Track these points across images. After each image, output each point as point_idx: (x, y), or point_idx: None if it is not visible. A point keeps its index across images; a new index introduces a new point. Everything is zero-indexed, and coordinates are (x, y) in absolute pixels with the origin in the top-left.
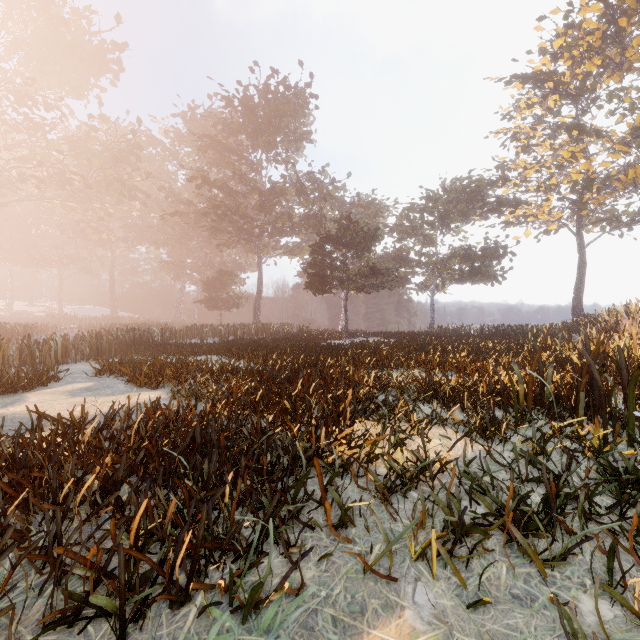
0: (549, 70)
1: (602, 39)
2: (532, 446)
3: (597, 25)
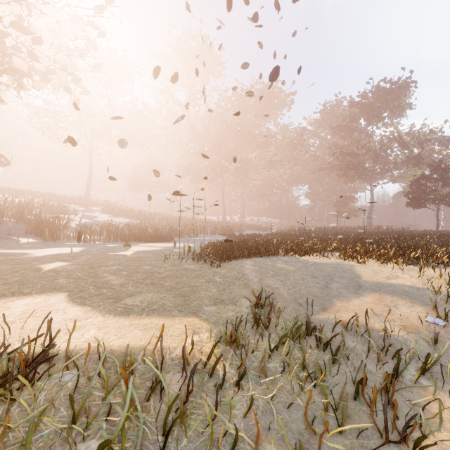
0: None
1: None
2: None
3: None
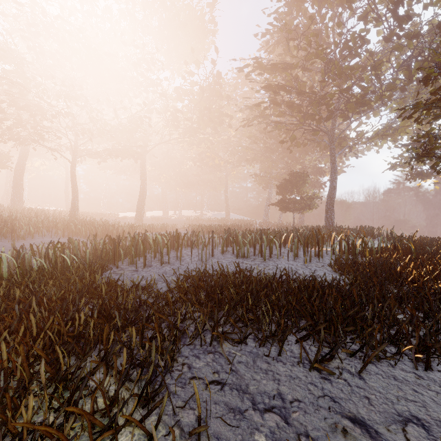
0: None
1: None
2: None
3: None
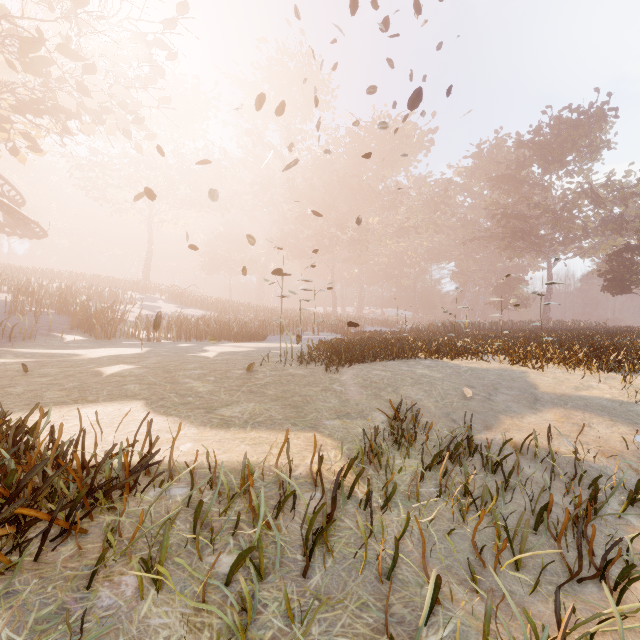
0: None
1: None
2: None
3: None
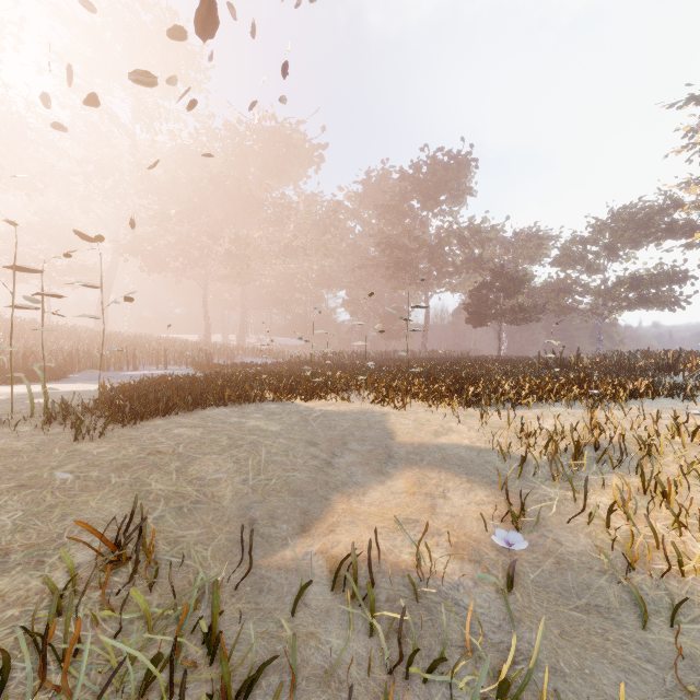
0: None
1: None
2: None
3: None
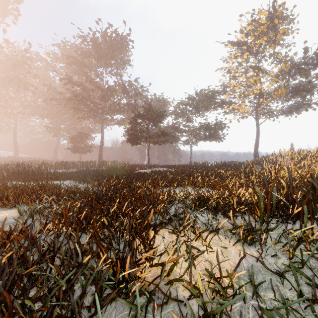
0: (244, 41)
1: (267, 28)
2: (289, 253)
3: (265, 21)
